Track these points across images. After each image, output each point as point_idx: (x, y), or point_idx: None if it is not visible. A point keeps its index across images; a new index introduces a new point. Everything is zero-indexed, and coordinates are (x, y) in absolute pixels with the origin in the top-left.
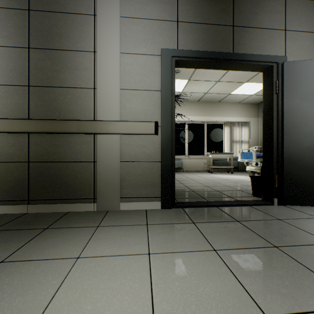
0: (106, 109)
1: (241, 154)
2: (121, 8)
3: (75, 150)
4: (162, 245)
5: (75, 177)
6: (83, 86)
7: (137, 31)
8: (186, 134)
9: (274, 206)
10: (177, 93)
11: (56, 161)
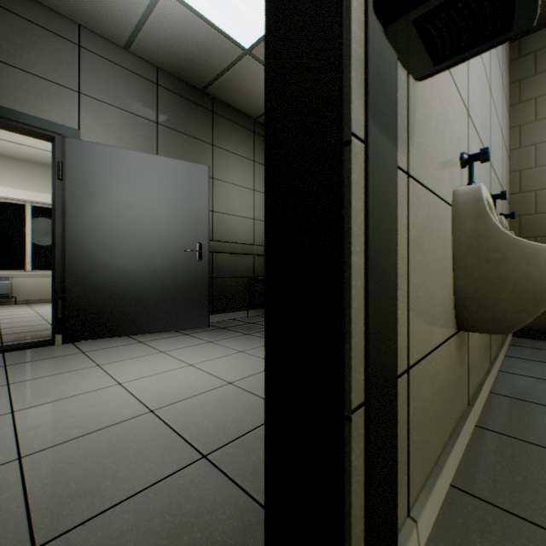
0: None
1: None
2: None
3: None
4: None
5: None
6: None
7: None
8: (27, 227)
9: (50, 347)
10: None
11: None
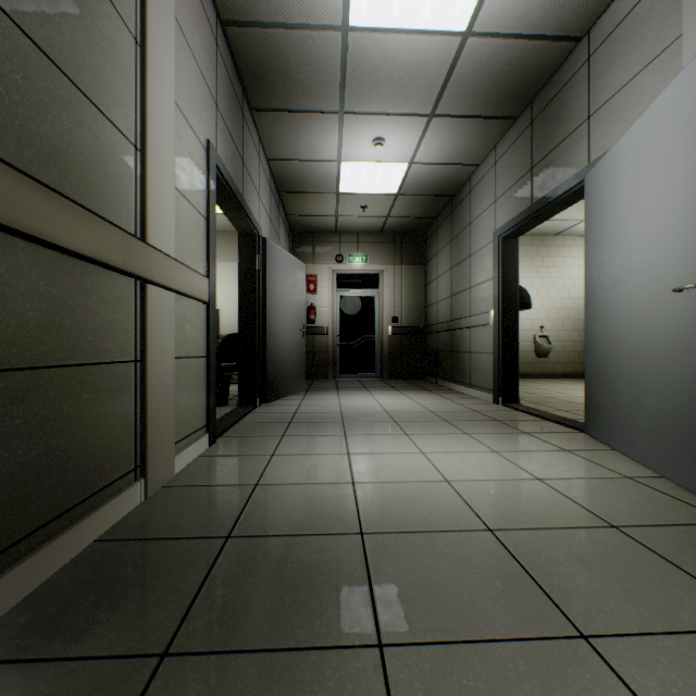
0: (160, 220)
1: None
2: None
3: (101, 323)
4: (333, 449)
5: (101, 416)
6: (118, 121)
7: (188, 71)
8: None
9: (262, 408)
10: None
11: (53, 365)
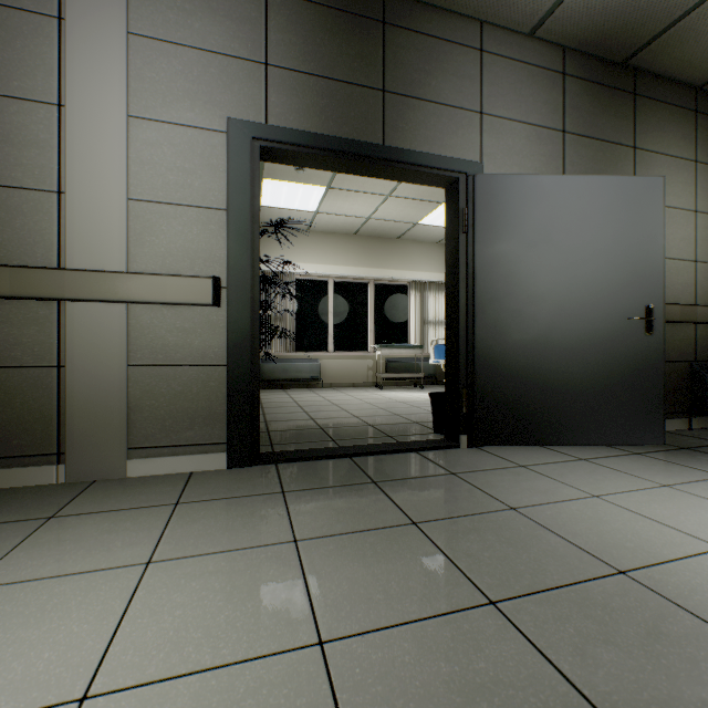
0: (90, 243)
1: (435, 348)
2: (132, 13)
3: (5, 338)
4: (188, 542)
5: (5, 404)
6: (29, 184)
7: (172, 72)
8: (329, 305)
9: (458, 450)
10: (308, 214)
11: None
